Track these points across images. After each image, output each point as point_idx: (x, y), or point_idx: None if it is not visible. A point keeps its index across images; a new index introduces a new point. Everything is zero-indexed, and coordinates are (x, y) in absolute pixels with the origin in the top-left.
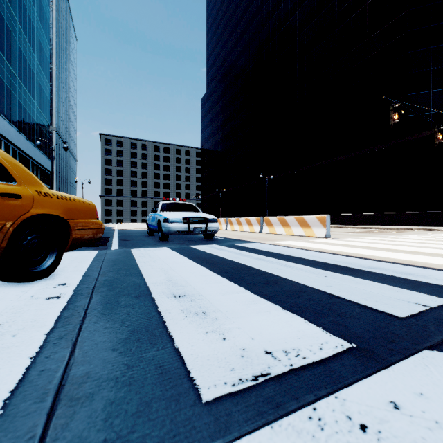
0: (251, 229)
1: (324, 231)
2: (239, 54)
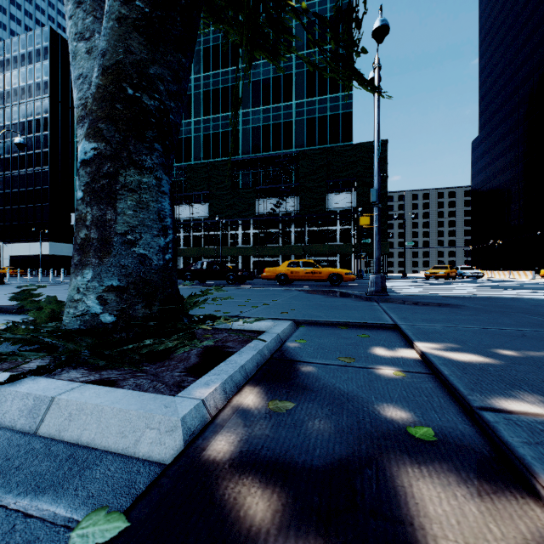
0: (504, 277)
1: (531, 277)
2: (520, 100)
